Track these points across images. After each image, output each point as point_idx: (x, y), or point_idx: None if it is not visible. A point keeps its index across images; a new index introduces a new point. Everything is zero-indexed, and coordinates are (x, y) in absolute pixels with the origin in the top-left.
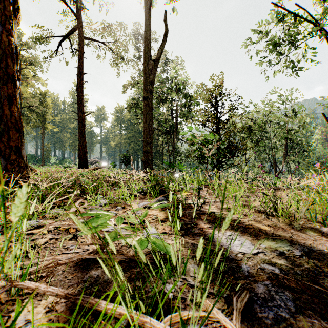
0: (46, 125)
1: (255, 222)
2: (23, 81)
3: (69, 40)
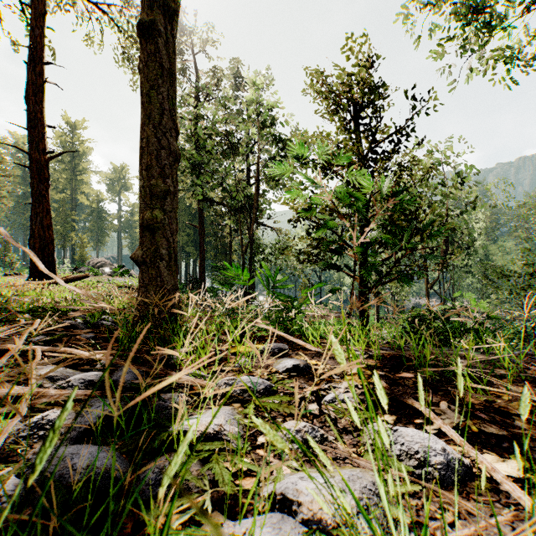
0: None
1: None
2: None
3: None
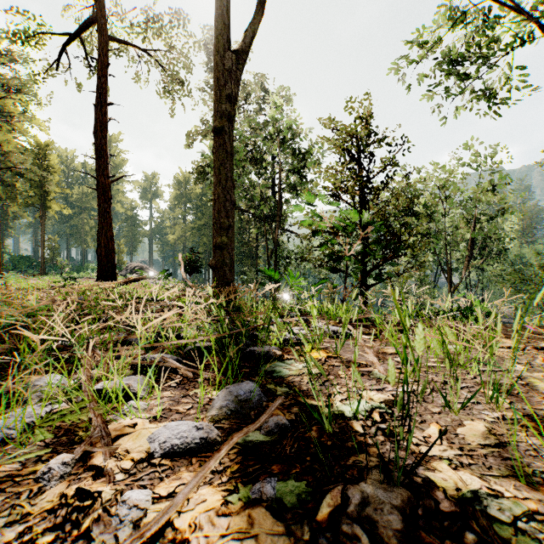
0: (48, 203)
1: None
2: (4, 122)
3: (81, 41)
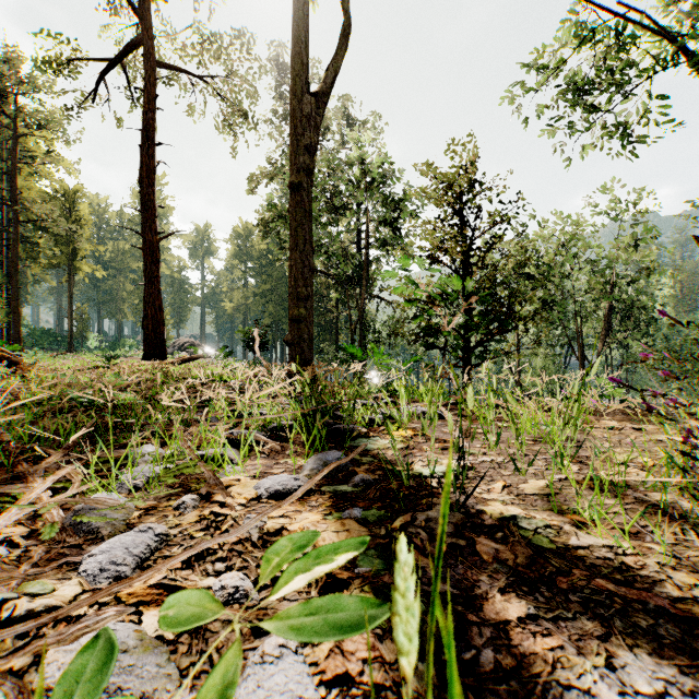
0: (78, 264)
1: (696, 579)
2: (24, 164)
3: (123, 67)
